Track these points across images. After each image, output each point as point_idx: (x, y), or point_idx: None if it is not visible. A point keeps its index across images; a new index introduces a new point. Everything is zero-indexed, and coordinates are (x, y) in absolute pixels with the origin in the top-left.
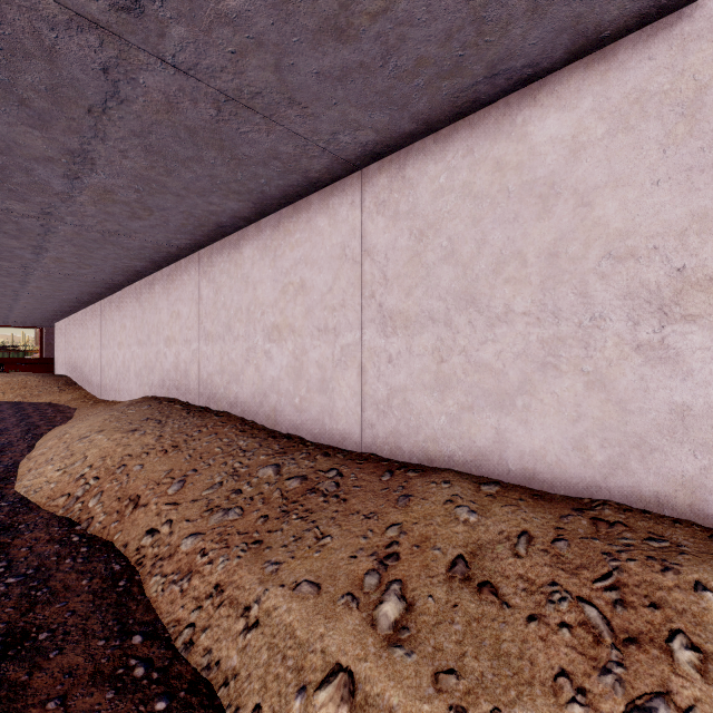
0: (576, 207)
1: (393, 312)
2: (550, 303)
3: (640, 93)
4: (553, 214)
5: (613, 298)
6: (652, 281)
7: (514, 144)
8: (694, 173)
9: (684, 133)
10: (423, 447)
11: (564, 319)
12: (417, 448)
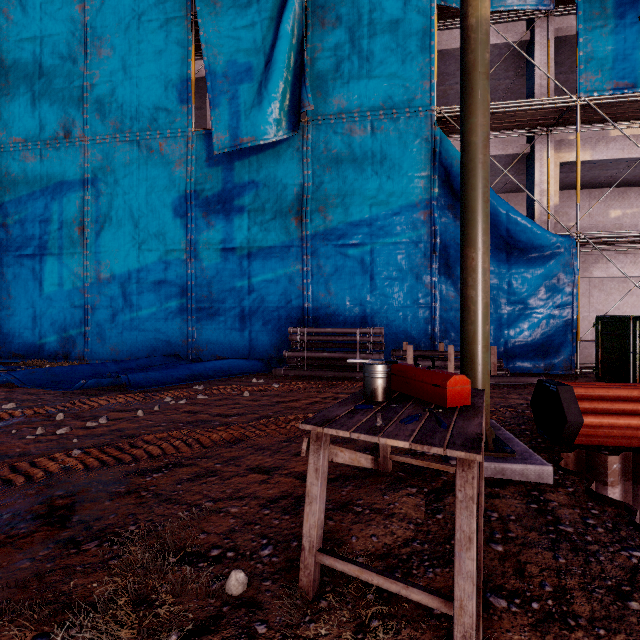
0: (636, 297)
1: (599, 310)
2: (632, 311)
3: None
4: (633, 297)
5: None
6: None
7: (626, 285)
8: None
9: None
10: None
11: (634, 313)
12: None
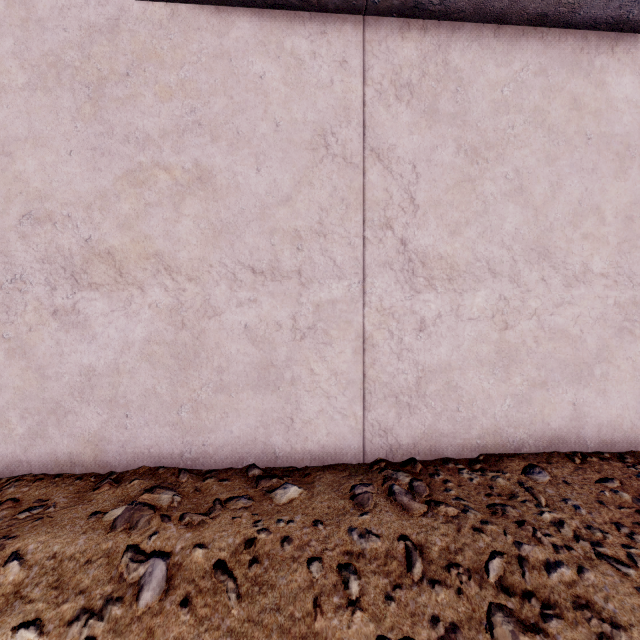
0: None
1: None
2: None
3: (56, 58)
4: None
5: (33, 260)
6: (66, 247)
7: None
8: (98, 154)
9: (91, 114)
10: None
11: None
12: None
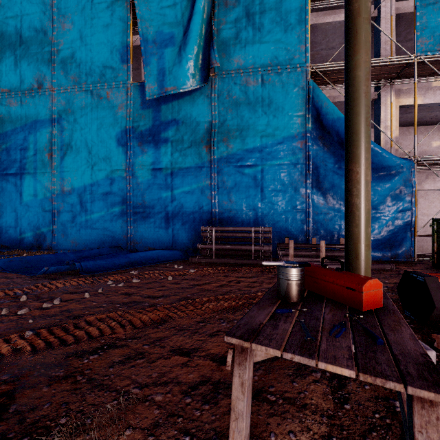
0: None
1: (424, 213)
2: None
3: None
4: None
5: None
6: None
7: None
8: None
9: None
10: (430, 232)
11: None
12: (429, 232)
